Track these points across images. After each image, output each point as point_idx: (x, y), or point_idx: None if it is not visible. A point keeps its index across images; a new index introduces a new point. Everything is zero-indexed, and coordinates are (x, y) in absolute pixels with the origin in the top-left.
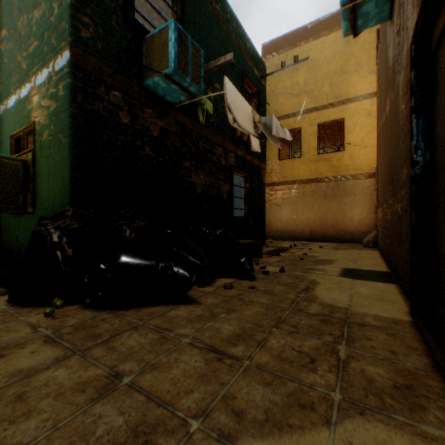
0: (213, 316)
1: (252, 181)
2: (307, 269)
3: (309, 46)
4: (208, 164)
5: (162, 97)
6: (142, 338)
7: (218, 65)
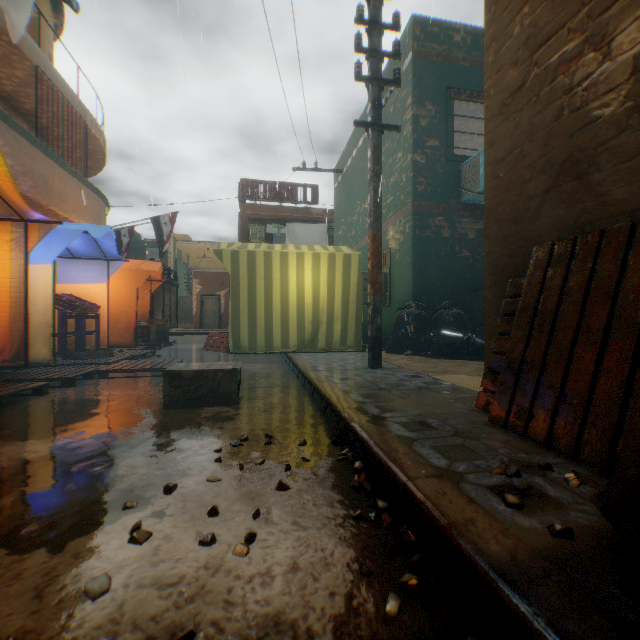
0: None
1: None
2: None
3: None
4: None
5: (478, 203)
6: (449, 364)
7: None
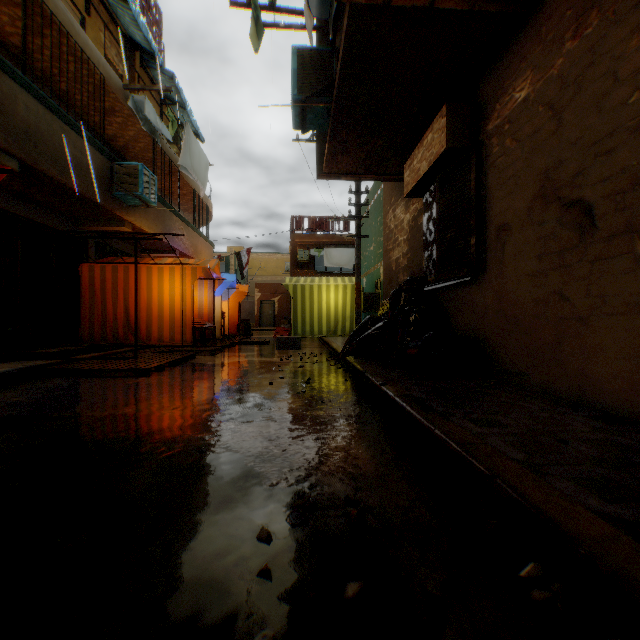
0: None
1: None
2: None
3: None
4: None
5: None
6: None
7: None
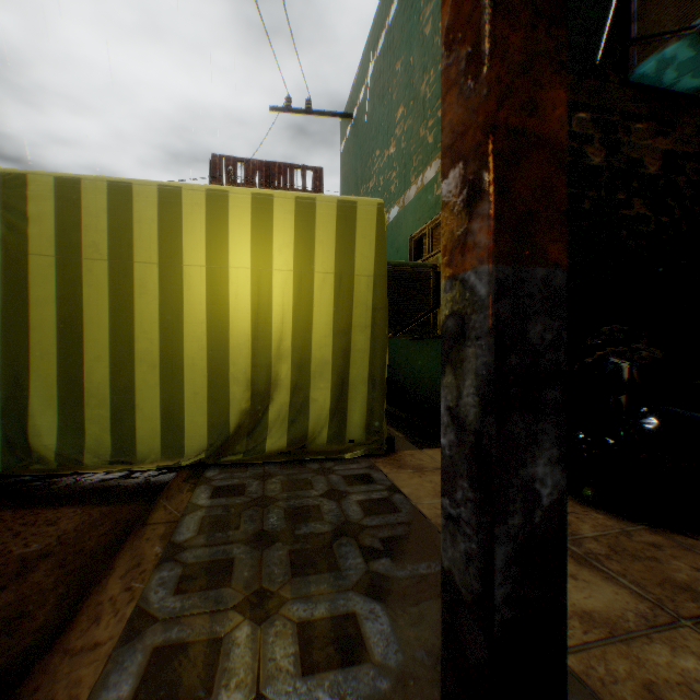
0: None
1: None
2: None
3: None
4: None
5: (665, 89)
6: None
7: None
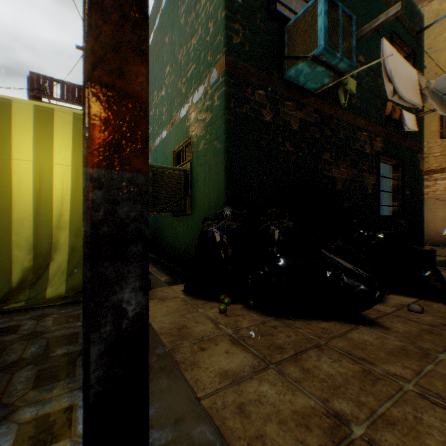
0: (424, 354)
1: (404, 169)
2: None
3: None
4: (349, 154)
5: (301, 86)
6: (337, 364)
7: (375, 27)
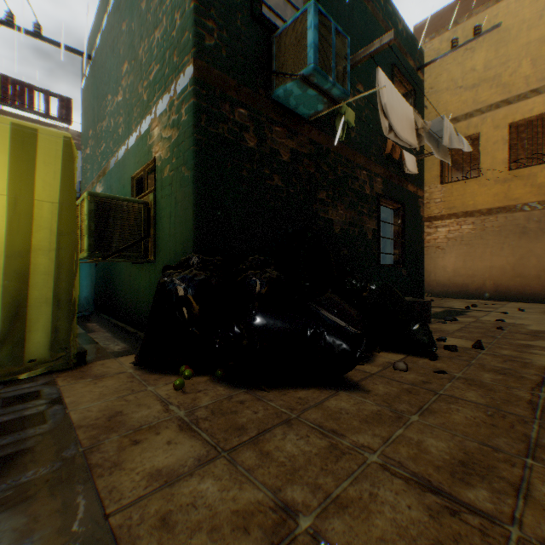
0: (398, 417)
1: (405, 214)
2: (520, 346)
3: (491, 12)
4: (348, 194)
5: (293, 110)
6: (303, 442)
7: (370, 54)
